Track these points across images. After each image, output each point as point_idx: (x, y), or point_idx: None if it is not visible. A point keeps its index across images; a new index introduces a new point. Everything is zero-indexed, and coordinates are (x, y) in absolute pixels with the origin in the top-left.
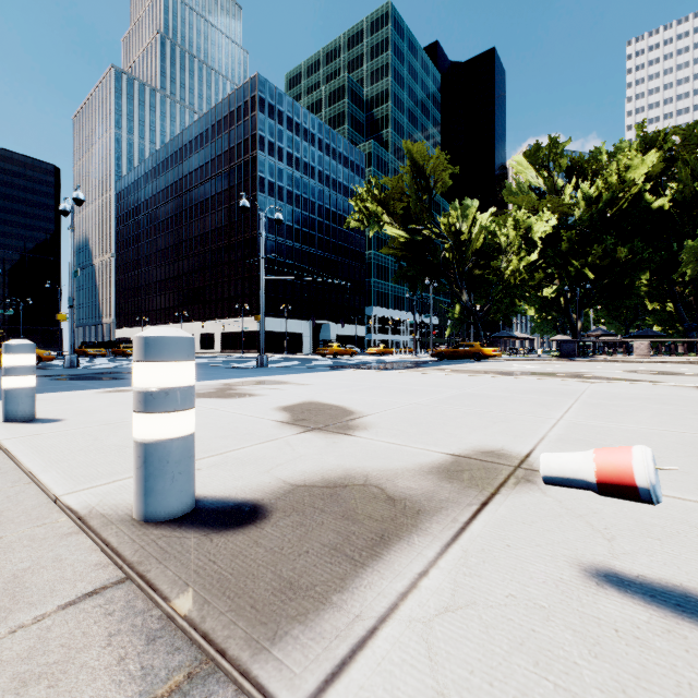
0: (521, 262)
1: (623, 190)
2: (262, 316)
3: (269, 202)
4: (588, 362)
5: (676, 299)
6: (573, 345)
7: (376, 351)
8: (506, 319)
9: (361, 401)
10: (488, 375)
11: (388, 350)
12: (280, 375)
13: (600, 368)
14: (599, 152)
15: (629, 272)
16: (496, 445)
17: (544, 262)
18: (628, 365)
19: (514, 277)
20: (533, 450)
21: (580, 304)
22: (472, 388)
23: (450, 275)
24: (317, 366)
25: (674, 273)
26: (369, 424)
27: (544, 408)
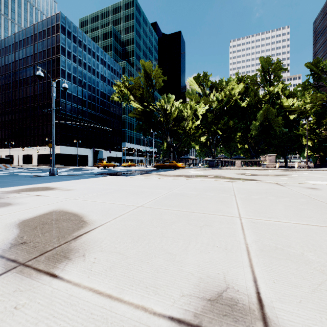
0: (193, 124)
1: (231, 98)
2: (53, 144)
3: (68, 83)
4: (220, 169)
5: (249, 144)
6: (213, 162)
7: (127, 165)
8: (187, 150)
9: (101, 207)
10: (182, 178)
11: (133, 164)
12: (58, 182)
13: (226, 172)
14: (222, 81)
15: (233, 132)
16: (218, 275)
17: (202, 125)
18: (236, 171)
19: (190, 131)
20: (257, 283)
21: (215, 145)
22: (176, 189)
23: (162, 129)
24: (91, 174)
25: (248, 133)
26: (91, 245)
27: (224, 205)
